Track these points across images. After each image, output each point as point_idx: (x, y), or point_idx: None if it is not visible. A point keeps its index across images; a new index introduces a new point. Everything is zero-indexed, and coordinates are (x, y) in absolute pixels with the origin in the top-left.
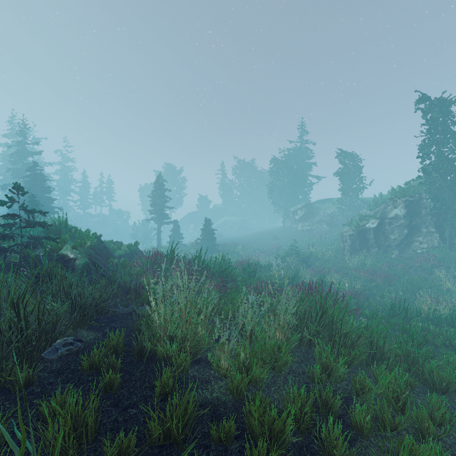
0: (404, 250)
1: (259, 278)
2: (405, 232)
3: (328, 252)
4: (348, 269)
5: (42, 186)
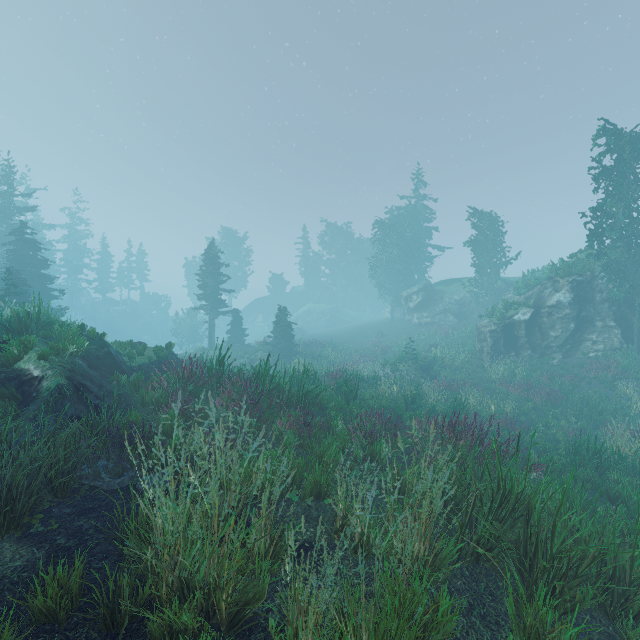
0: (570, 353)
1: (363, 401)
2: (571, 327)
3: (459, 356)
4: (490, 382)
5: (34, 258)
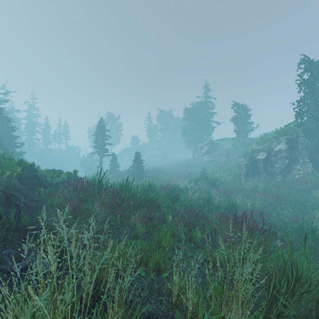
0: (286, 175)
1: (181, 202)
2: (286, 162)
3: (229, 177)
4: (245, 190)
5: (7, 126)
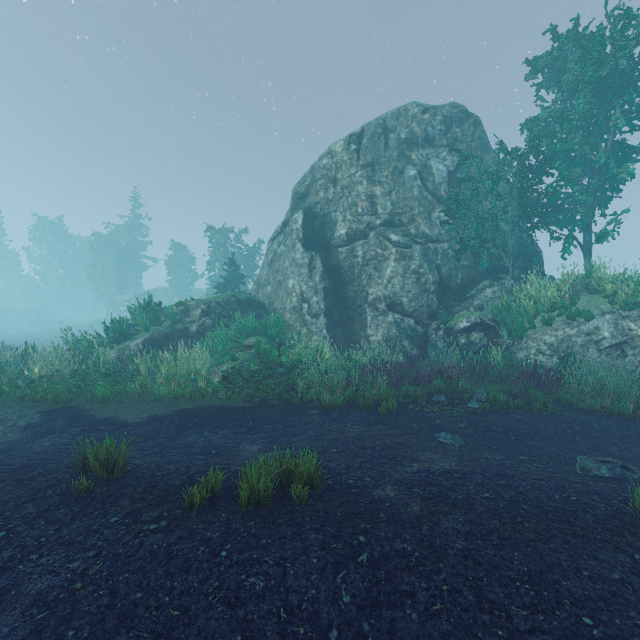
0: None
1: None
2: None
3: None
4: None
5: None
